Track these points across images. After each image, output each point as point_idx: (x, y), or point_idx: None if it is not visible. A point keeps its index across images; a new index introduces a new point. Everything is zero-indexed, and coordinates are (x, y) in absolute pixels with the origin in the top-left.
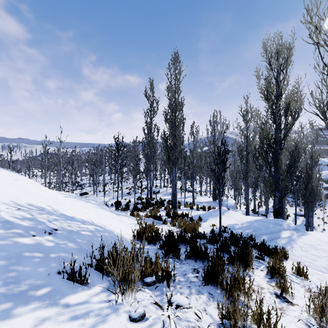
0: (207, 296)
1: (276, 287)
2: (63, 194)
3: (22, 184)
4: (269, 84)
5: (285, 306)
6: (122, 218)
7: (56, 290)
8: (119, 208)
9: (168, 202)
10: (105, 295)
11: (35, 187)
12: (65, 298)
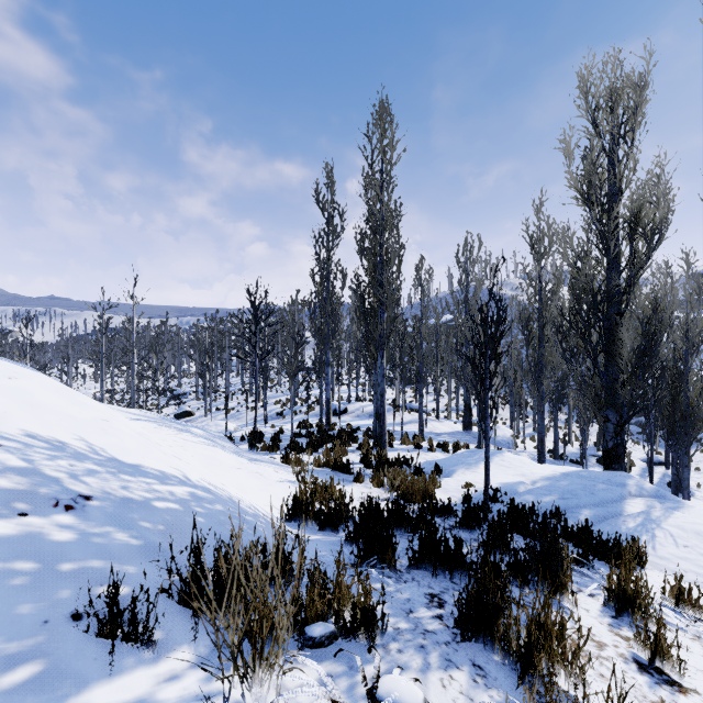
0: (470, 675)
1: (636, 643)
2: (132, 414)
3: (25, 387)
4: (593, 167)
5: (668, 697)
6: (261, 467)
7: (59, 671)
8: (257, 446)
9: (366, 432)
10: (198, 678)
11: (55, 395)
12: (82, 692)
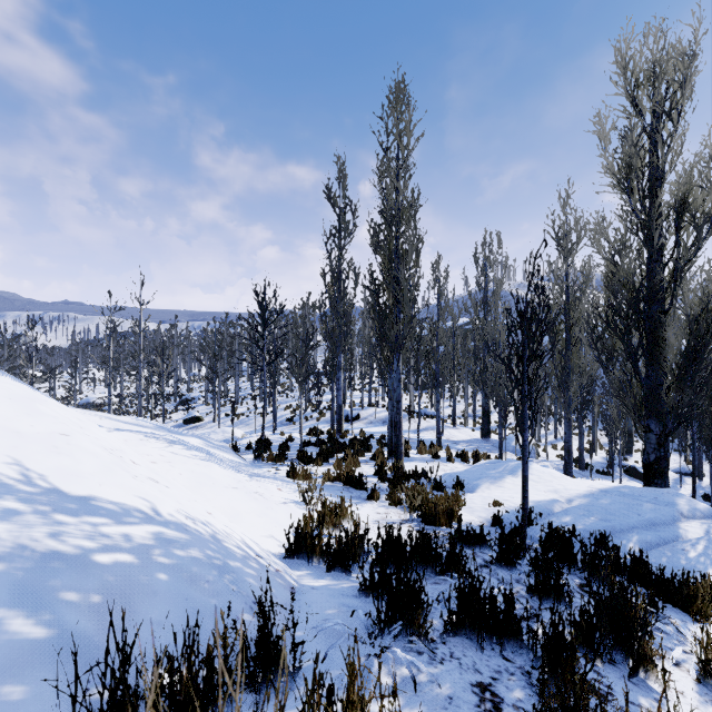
0: None
1: None
2: (123, 422)
3: None
4: (634, 149)
5: None
6: (263, 485)
7: None
8: (263, 457)
9: (379, 441)
10: None
11: (6, 403)
12: None
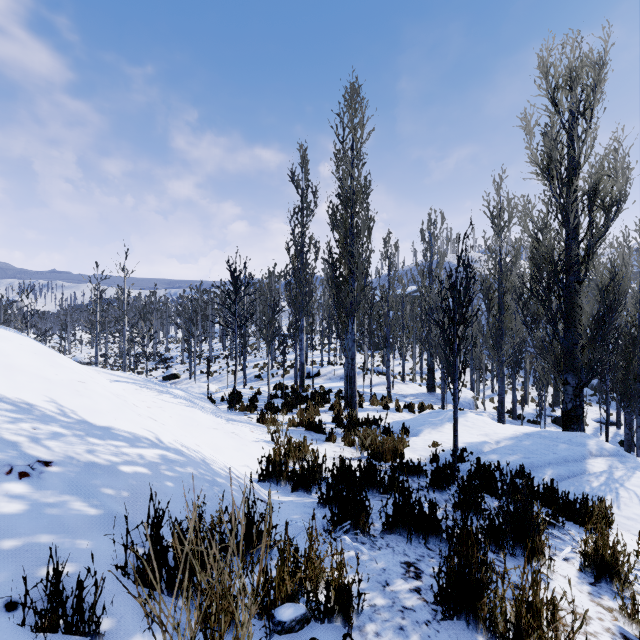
0: None
1: (622, 616)
2: (117, 376)
3: (2, 349)
4: (554, 143)
5: None
6: (238, 427)
7: None
8: (235, 407)
9: (337, 394)
10: None
11: (33, 357)
12: None
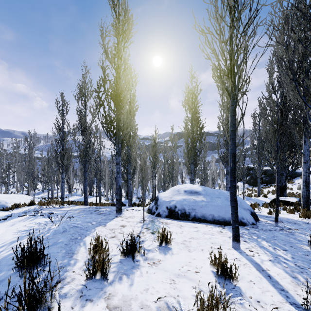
0: None
1: None
2: None
3: None
4: None
5: None
6: None
7: None
8: None
9: (43, 198)
10: None
11: None
12: None
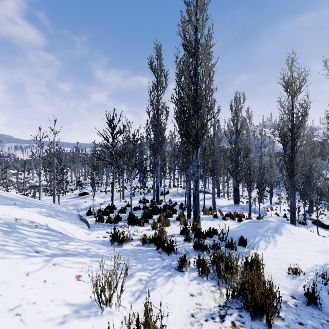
0: None
1: None
2: None
3: None
4: None
5: None
6: (55, 273)
7: None
8: (103, 219)
9: (180, 206)
10: None
11: None
12: None
